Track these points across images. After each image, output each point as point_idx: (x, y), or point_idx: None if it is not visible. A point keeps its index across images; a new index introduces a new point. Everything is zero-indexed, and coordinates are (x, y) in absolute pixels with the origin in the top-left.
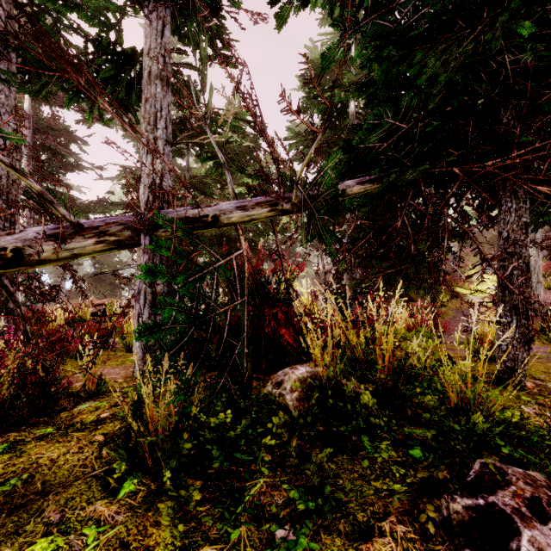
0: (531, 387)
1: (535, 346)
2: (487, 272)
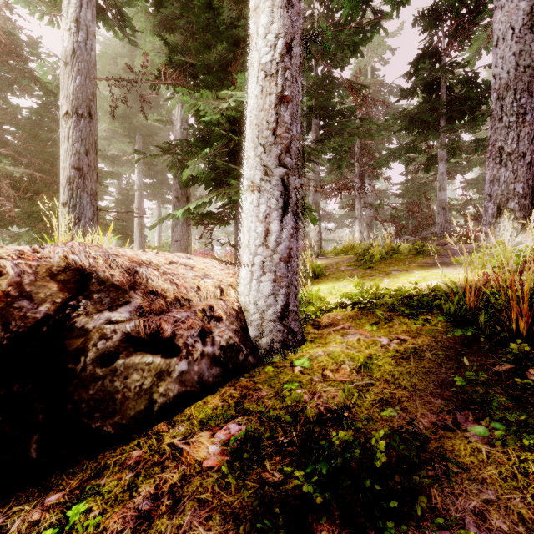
0: None
1: None
2: None
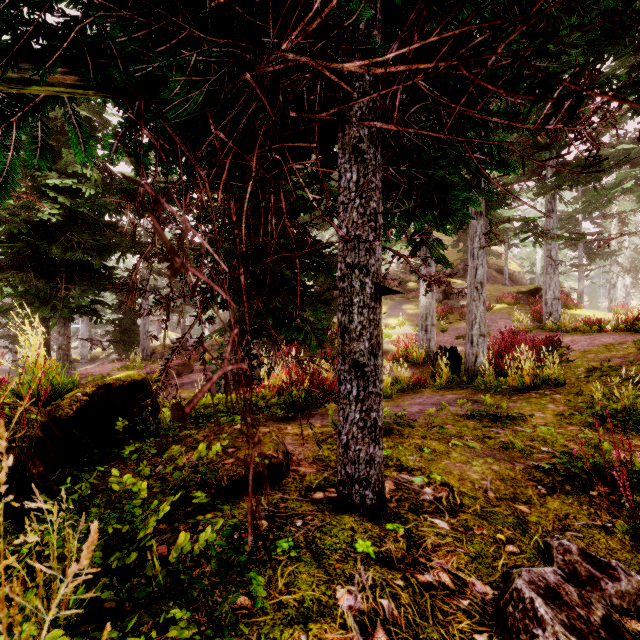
0: (389, 498)
1: (426, 395)
2: (395, 315)
